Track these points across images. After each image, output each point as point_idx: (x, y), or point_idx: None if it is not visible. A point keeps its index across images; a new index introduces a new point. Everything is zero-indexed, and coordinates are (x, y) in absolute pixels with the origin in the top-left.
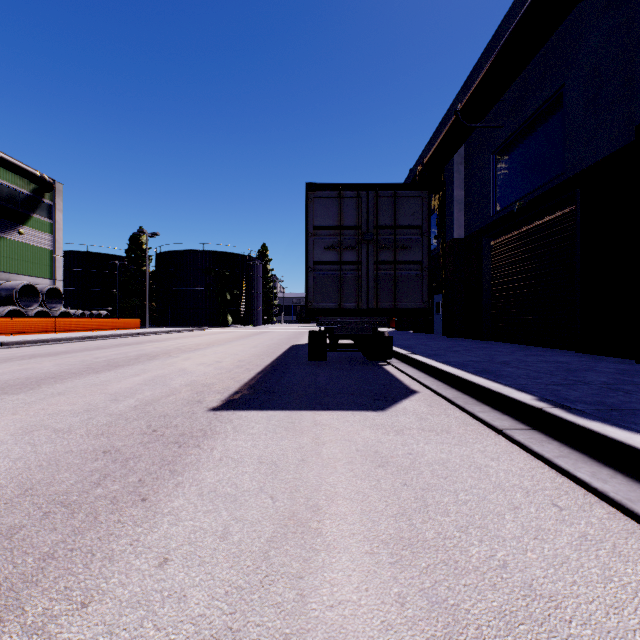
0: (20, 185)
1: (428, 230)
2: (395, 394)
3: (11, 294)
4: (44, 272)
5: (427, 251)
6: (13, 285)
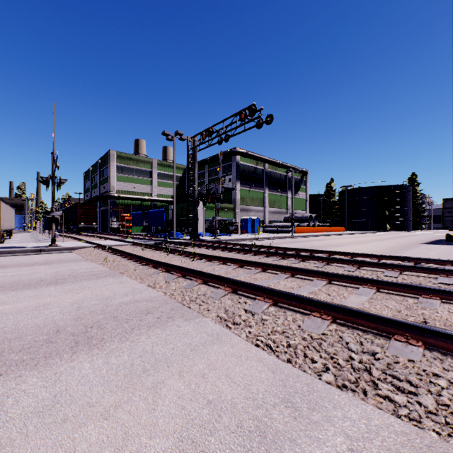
0: (298, 176)
1: None
2: None
3: (306, 218)
4: (303, 208)
5: None
6: (306, 215)
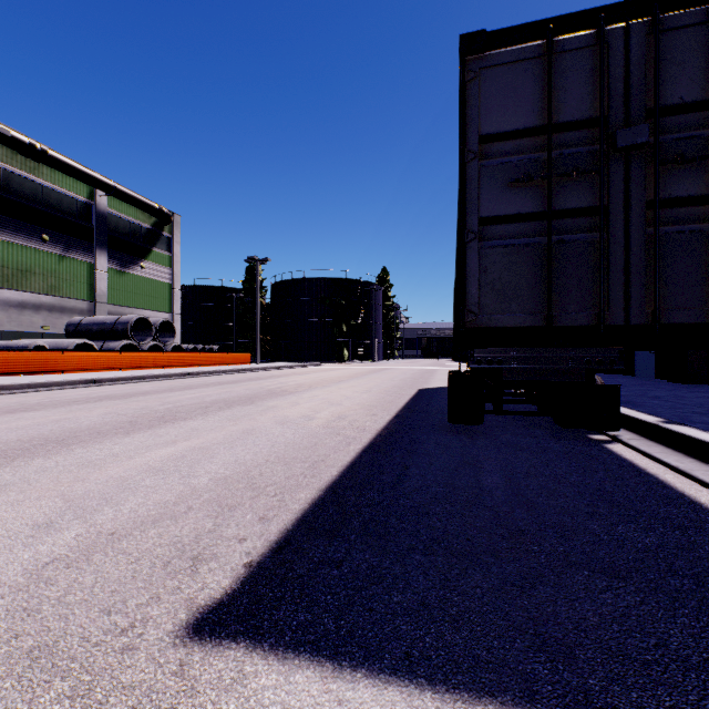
0: (142, 219)
1: None
2: None
3: (126, 328)
4: (163, 306)
5: None
6: (128, 319)
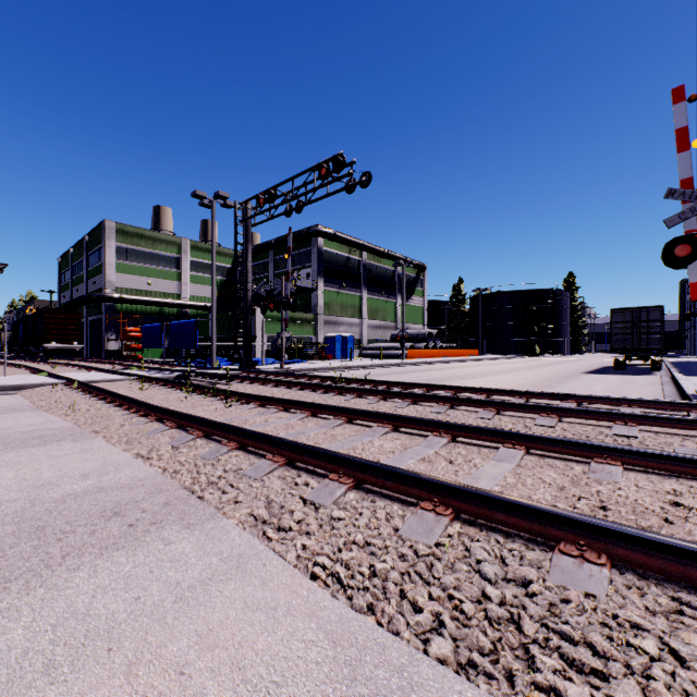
0: (412, 272)
1: (663, 321)
2: (643, 375)
3: (424, 337)
4: (420, 321)
5: (662, 329)
6: (424, 332)
